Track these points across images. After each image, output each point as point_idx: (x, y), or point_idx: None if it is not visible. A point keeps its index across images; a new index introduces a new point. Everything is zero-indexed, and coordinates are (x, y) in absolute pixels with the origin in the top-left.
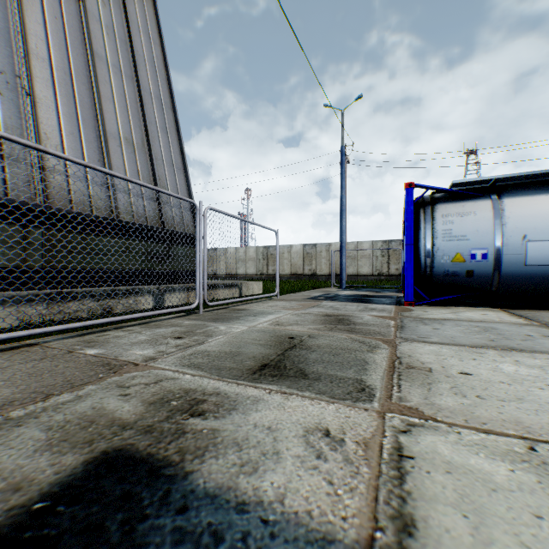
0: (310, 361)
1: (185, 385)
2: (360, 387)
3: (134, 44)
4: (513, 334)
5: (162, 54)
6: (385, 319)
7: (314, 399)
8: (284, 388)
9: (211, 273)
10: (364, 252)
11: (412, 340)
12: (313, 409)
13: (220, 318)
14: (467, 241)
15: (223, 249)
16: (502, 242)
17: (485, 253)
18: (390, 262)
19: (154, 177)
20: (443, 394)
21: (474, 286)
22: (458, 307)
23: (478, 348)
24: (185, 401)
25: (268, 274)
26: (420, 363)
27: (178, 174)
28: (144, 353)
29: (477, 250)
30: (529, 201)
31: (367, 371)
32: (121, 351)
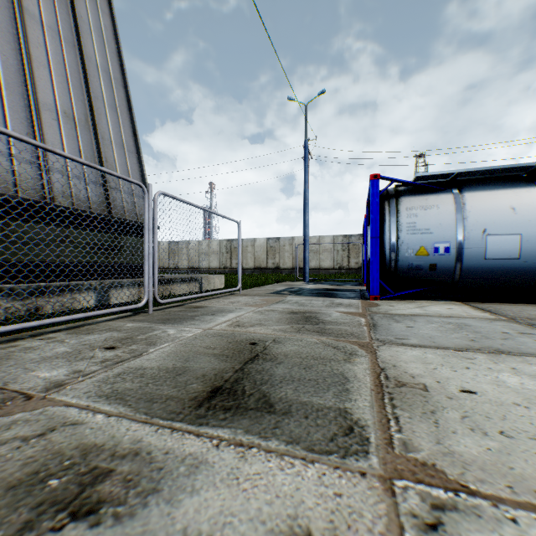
0: (276, 380)
1: (89, 437)
2: (346, 424)
3: (77, 7)
4: (490, 332)
5: (112, 25)
6: (355, 316)
7: (284, 454)
8: (240, 433)
9: (172, 266)
10: (326, 246)
11: (390, 343)
12: (283, 480)
13: (172, 318)
14: (430, 234)
15: (185, 242)
16: (463, 236)
17: (447, 247)
18: (350, 256)
19: (101, 158)
20: (456, 430)
21: (437, 279)
22: (422, 301)
23: (464, 352)
24: (75, 477)
25: (231, 268)
26: (410, 376)
27: (130, 158)
28: (51, 376)
29: (440, 243)
30: (488, 195)
31: (350, 394)
32: (19, 373)
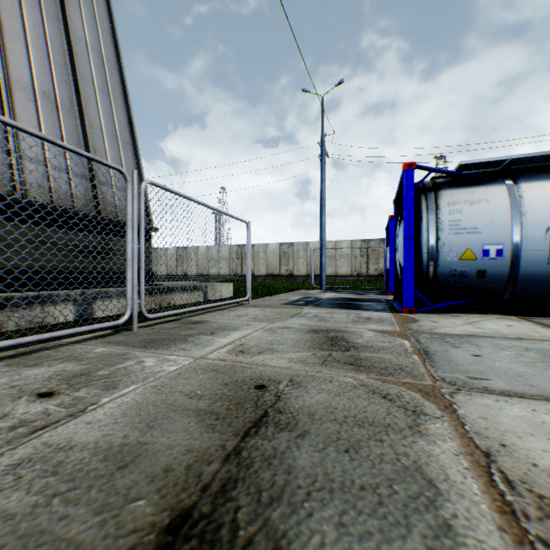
0: (298, 486)
1: None
2: None
3: None
4: None
5: (106, 2)
6: (393, 337)
7: None
8: None
9: (181, 273)
10: (343, 252)
11: (466, 388)
12: None
13: (159, 340)
14: (478, 234)
15: (194, 247)
16: (521, 235)
17: (500, 249)
18: (369, 262)
19: (88, 148)
20: None
21: (485, 288)
22: (466, 314)
23: None
24: None
25: (242, 275)
26: None
27: (125, 150)
28: None
29: (491, 245)
30: None
31: (460, 545)
32: None
